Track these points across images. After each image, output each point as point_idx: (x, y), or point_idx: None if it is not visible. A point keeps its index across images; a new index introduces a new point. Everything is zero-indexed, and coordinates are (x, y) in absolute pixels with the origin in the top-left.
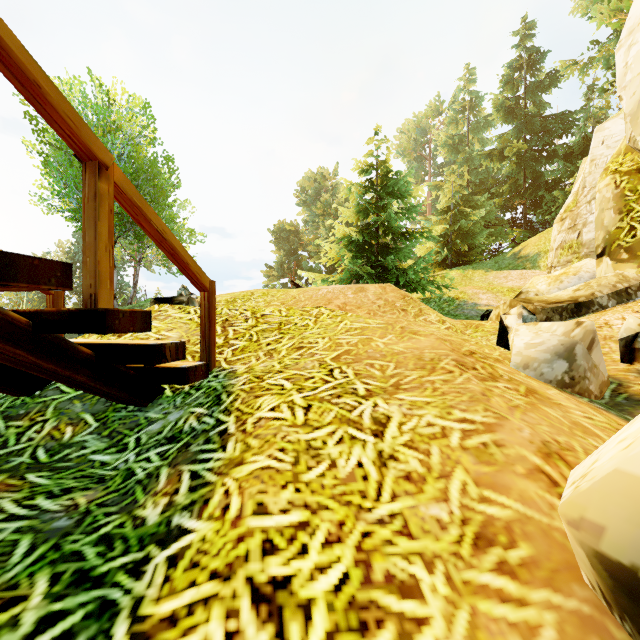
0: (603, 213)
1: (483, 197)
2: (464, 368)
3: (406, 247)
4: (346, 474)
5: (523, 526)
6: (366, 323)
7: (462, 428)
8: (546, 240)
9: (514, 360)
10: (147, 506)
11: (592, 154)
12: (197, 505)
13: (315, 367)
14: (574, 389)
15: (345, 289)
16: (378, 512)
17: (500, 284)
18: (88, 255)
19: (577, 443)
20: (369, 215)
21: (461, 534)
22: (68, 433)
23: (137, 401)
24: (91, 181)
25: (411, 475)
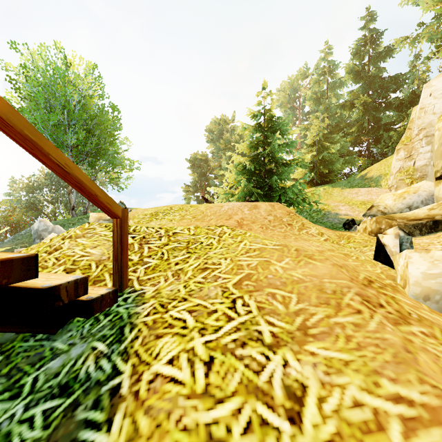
0: None
1: (339, 135)
2: (371, 306)
3: (286, 172)
4: None
5: None
6: (263, 244)
7: (400, 414)
8: (385, 166)
9: (413, 290)
10: None
11: (422, 103)
12: None
13: (218, 296)
14: None
15: (242, 206)
16: None
17: (353, 198)
18: None
19: None
20: (258, 148)
21: None
22: None
23: (44, 331)
24: None
25: None
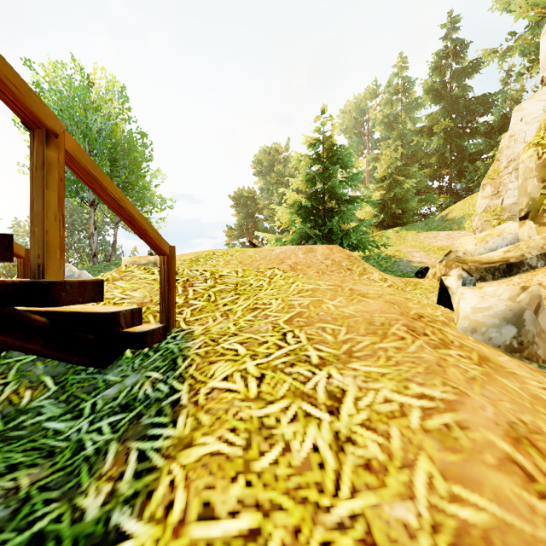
0: (526, 181)
1: (415, 168)
2: (415, 334)
3: (349, 211)
4: (301, 460)
5: (503, 537)
6: (317, 285)
7: (421, 405)
8: (470, 205)
9: (462, 324)
10: (89, 493)
11: (511, 130)
12: (139, 498)
13: (269, 330)
14: (522, 354)
15: (296, 250)
16: (337, 512)
17: (430, 243)
18: (36, 224)
19: (543, 423)
20: (316, 183)
21: (433, 545)
22: (26, 397)
23: (96, 364)
24: (39, 149)
25: (371, 463)
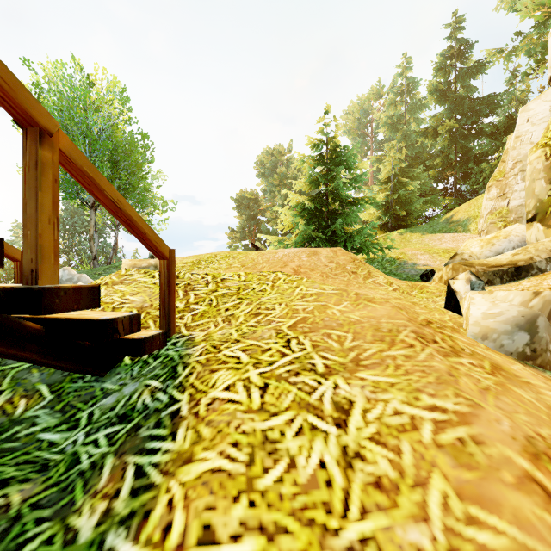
0: (534, 183)
1: (419, 169)
2: (425, 341)
3: (353, 213)
4: (307, 478)
5: None
6: (321, 289)
7: (433, 418)
8: (475, 207)
9: (472, 330)
10: (83, 512)
11: (517, 131)
12: (136, 519)
13: (272, 337)
14: (536, 361)
15: (299, 252)
16: (346, 536)
17: (435, 246)
18: (29, 228)
19: None
20: (320, 185)
21: None
22: (21, 407)
23: (93, 372)
24: (32, 148)
25: (381, 481)
